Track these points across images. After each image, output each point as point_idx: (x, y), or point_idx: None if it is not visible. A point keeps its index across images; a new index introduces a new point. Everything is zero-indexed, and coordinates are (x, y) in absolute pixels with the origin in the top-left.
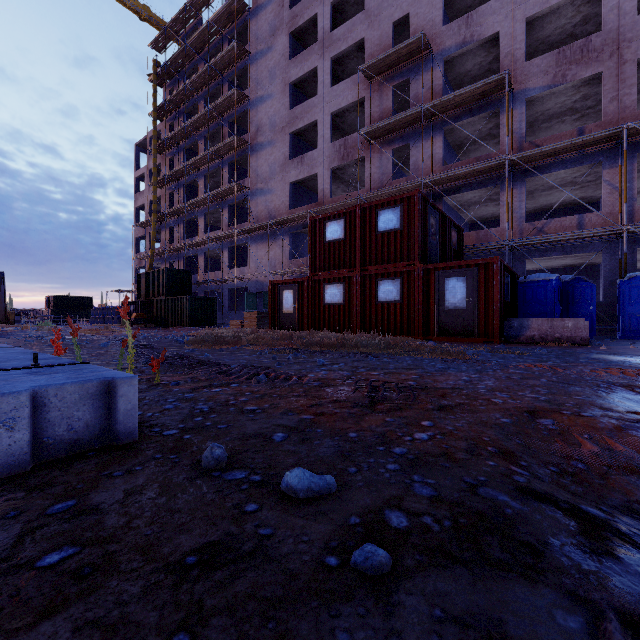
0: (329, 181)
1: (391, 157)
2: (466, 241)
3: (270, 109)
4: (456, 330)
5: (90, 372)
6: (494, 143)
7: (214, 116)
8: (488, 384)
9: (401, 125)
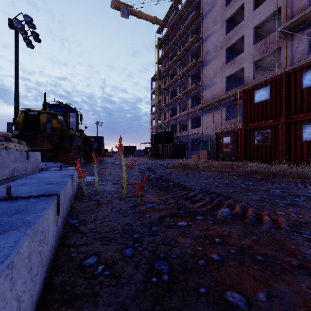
0: (252, 69)
1: (305, 39)
2: None
3: (213, 39)
4: None
5: None
6: None
7: (184, 54)
8: None
9: None
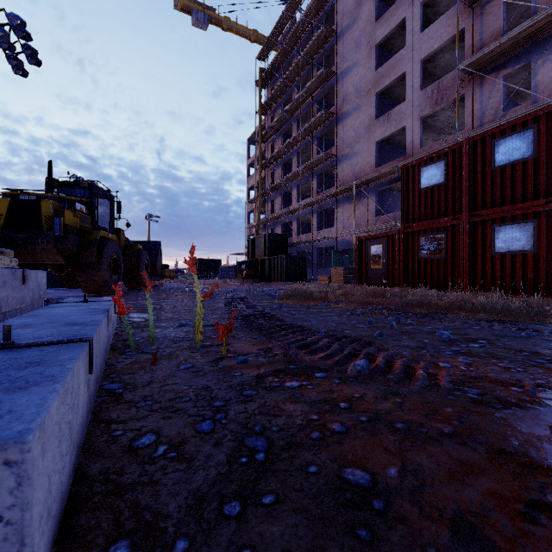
0: (419, 131)
1: (502, 85)
2: None
3: (355, 77)
4: None
5: (7, 383)
6: None
7: (305, 99)
8: None
9: (518, 42)
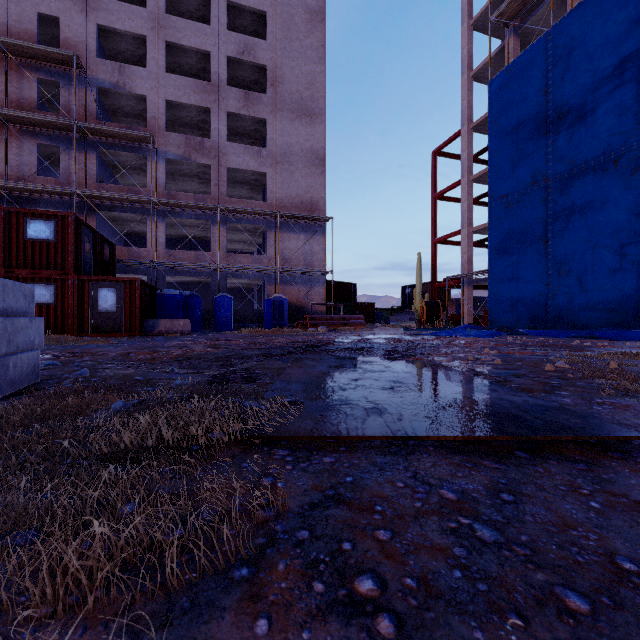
0: None
1: (36, 151)
2: (120, 254)
3: None
4: (108, 328)
5: None
6: (145, 175)
7: None
8: (118, 349)
9: (50, 125)
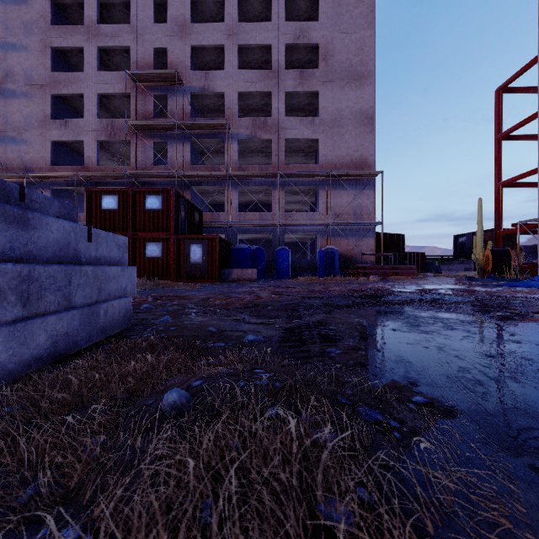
0: (96, 151)
1: (153, 148)
2: (205, 218)
3: (25, 61)
4: (196, 276)
5: None
6: (223, 156)
7: None
8: (201, 294)
9: (161, 127)
